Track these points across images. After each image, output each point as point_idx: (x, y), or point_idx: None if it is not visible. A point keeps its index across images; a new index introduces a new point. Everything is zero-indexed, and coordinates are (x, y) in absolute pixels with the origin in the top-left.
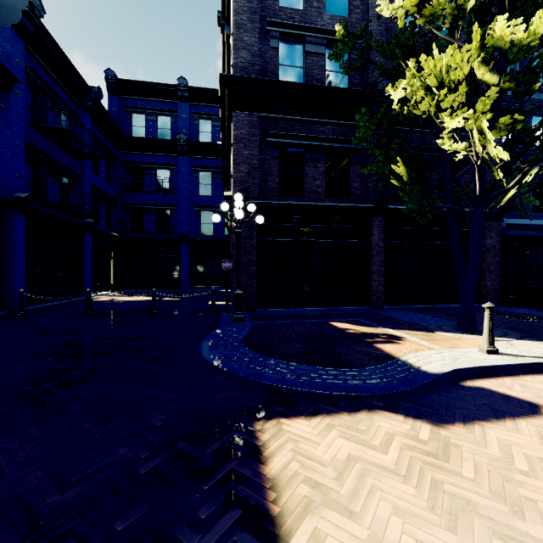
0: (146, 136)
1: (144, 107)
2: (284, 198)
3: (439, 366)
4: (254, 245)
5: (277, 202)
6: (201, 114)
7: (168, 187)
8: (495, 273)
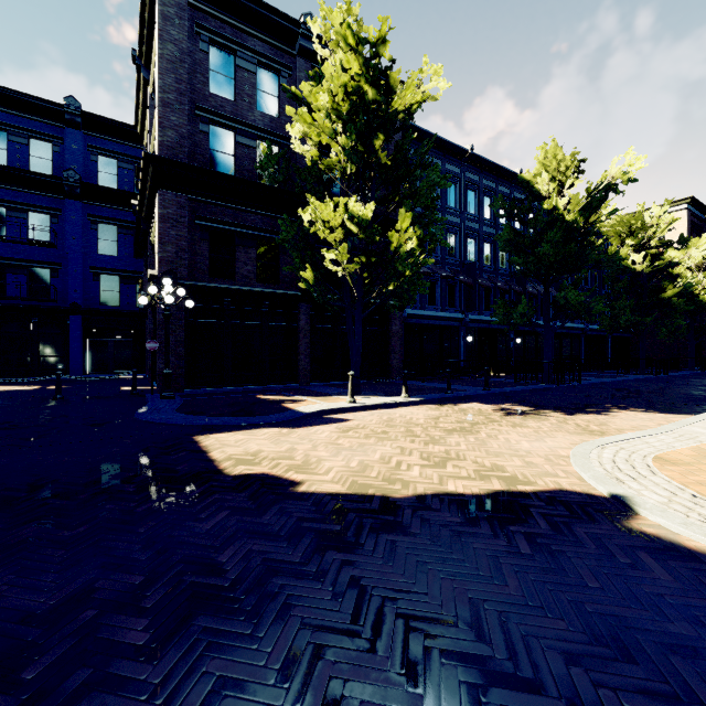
0: (9, 163)
1: (7, 122)
2: (215, 281)
3: (314, 409)
4: (183, 326)
5: (208, 285)
6: (101, 149)
7: (48, 239)
8: (399, 354)
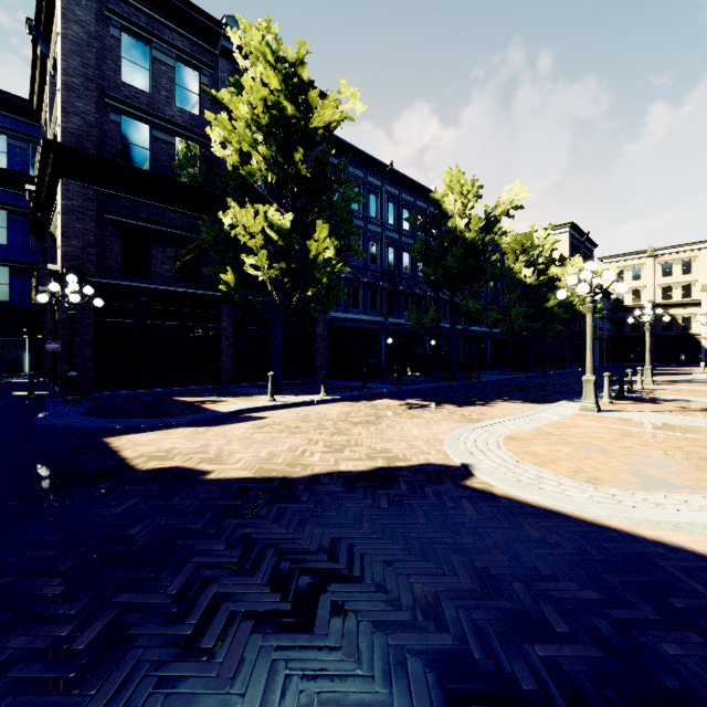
0: None
1: None
2: (128, 279)
3: (233, 409)
4: (91, 325)
5: (120, 283)
6: None
7: None
8: (323, 355)
